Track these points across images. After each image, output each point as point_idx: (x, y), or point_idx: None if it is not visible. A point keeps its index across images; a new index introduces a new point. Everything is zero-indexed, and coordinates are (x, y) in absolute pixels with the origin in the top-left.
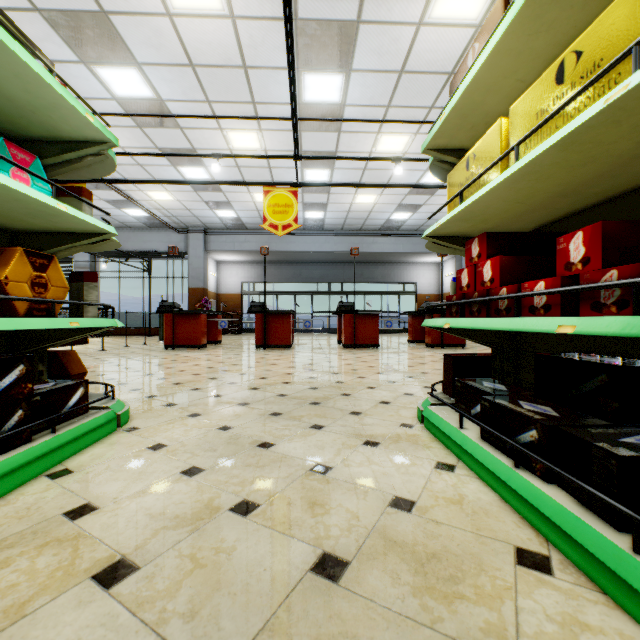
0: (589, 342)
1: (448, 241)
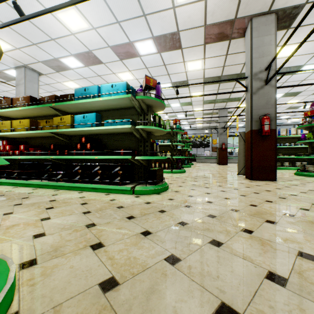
0: (29, 160)
1: None
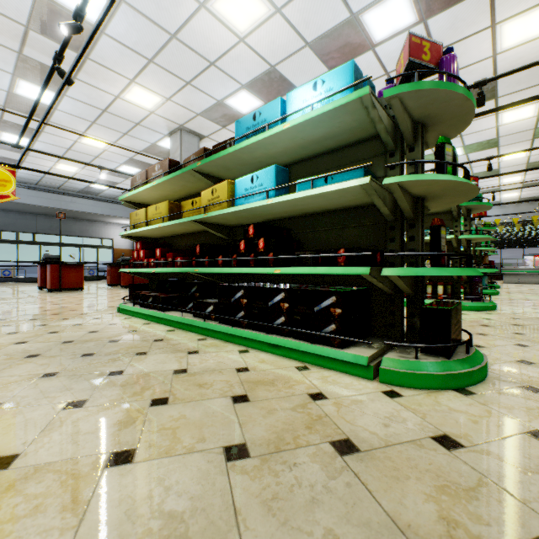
0: (173, 275)
1: (131, 238)
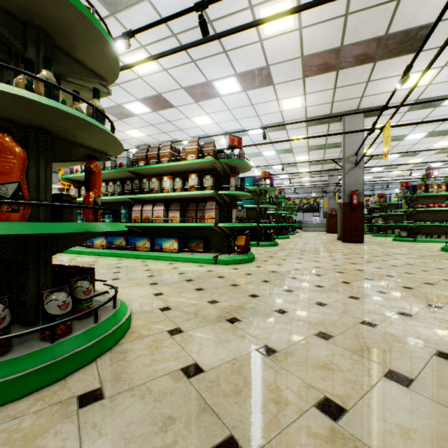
0: None
1: None
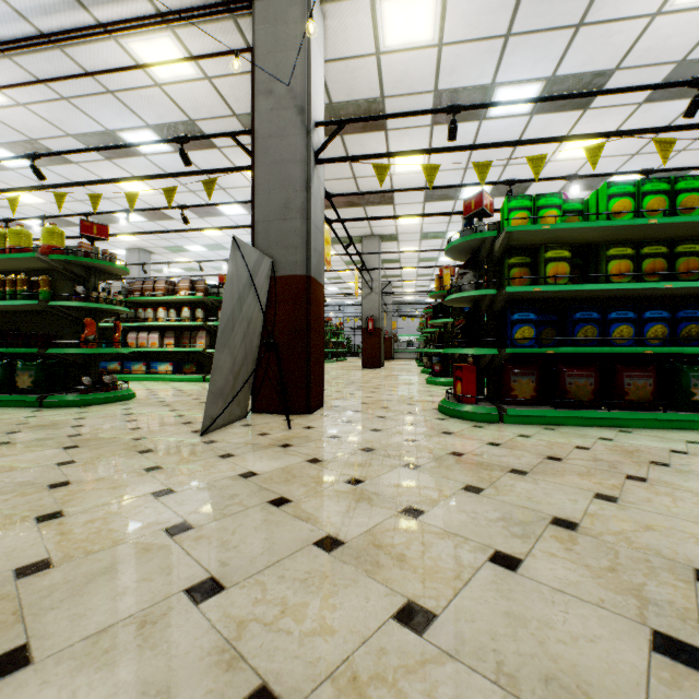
0: None
1: None
